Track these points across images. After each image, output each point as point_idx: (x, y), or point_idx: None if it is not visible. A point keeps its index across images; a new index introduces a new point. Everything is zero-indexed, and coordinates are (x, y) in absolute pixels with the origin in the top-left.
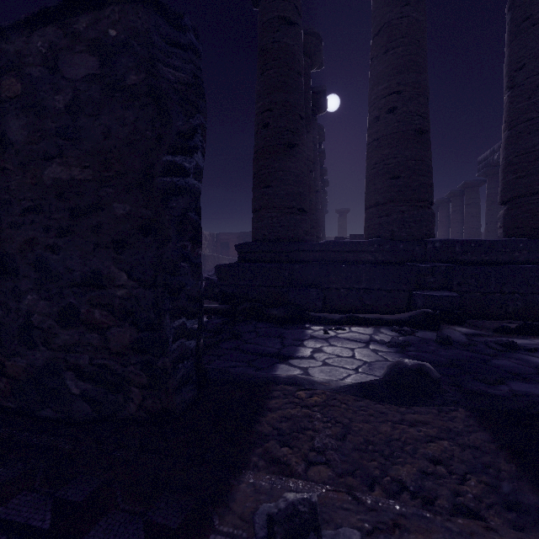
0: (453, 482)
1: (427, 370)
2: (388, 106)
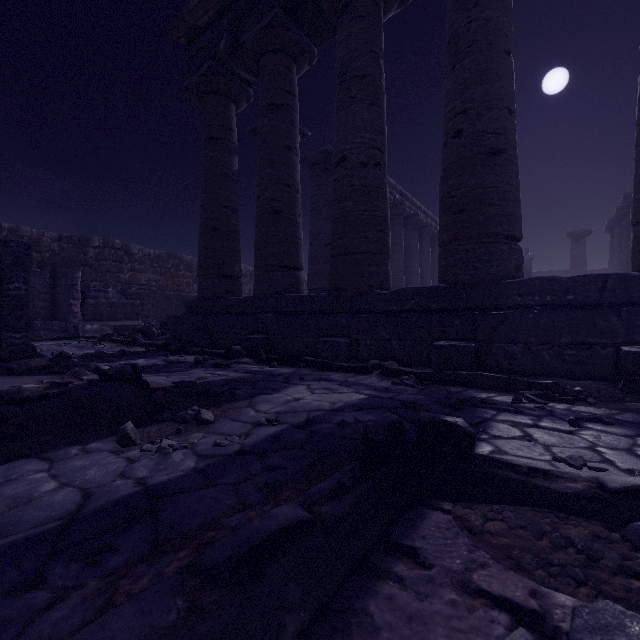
0: None
1: (63, 353)
2: (257, 195)
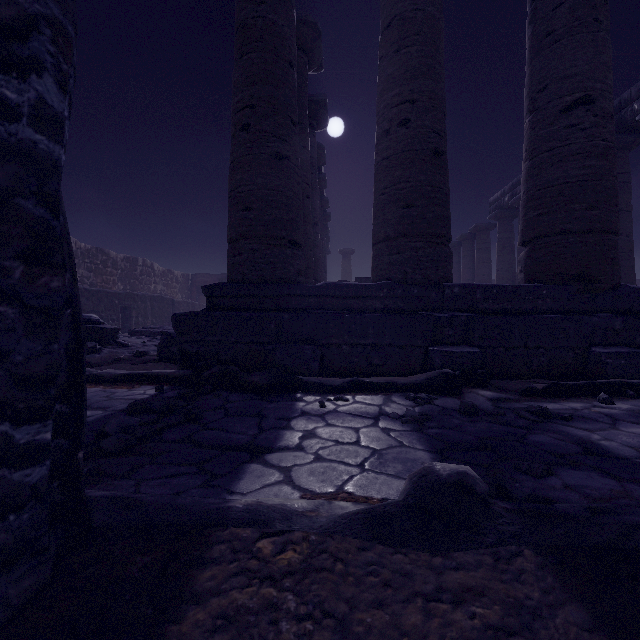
0: None
1: (471, 481)
2: (400, 117)
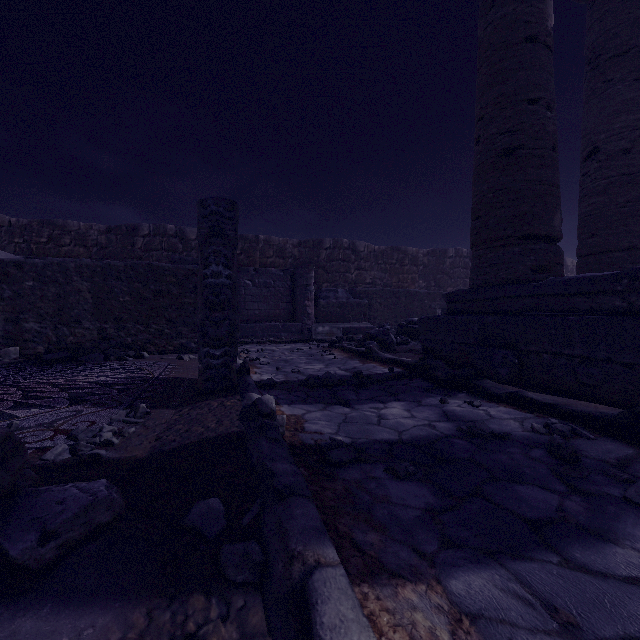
0: (175, 434)
1: (259, 403)
2: None
